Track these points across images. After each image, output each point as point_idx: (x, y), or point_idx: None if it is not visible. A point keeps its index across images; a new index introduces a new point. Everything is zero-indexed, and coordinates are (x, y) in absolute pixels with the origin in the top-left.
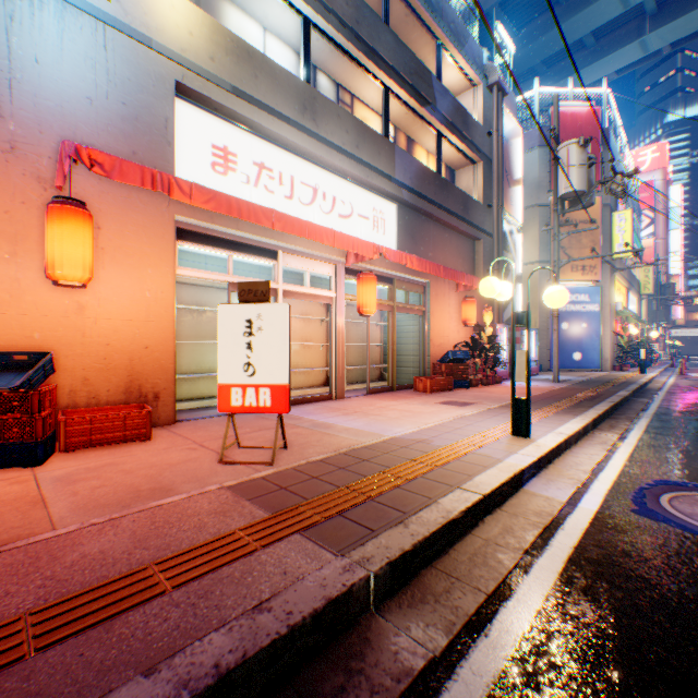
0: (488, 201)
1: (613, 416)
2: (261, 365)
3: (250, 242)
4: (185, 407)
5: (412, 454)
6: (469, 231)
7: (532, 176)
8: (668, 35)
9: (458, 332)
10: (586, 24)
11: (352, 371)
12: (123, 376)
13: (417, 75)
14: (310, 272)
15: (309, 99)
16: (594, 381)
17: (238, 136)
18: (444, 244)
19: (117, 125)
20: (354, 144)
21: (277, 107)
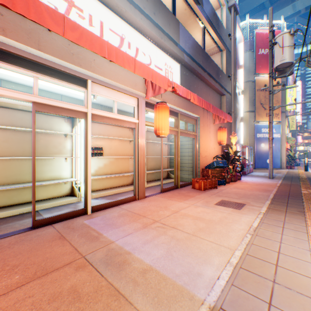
0: (228, 73)
1: None
2: None
3: (56, 66)
4: (3, 215)
5: None
6: (219, 89)
7: (245, 66)
8: (306, 2)
9: (214, 148)
10: None
11: (150, 173)
12: None
13: None
14: (121, 107)
15: None
16: (290, 177)
17: None
18: (206, 95)
19: None
20: (152, 11)
21: None
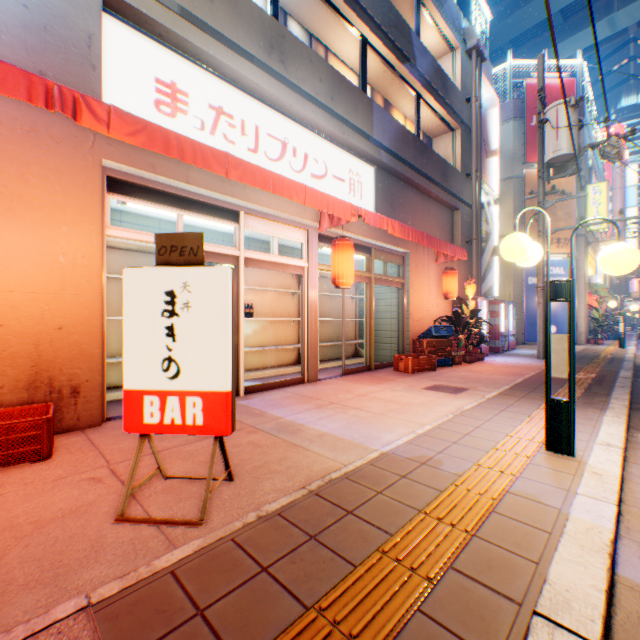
0: (466, 170)
1: (634, 405)
2: (188, 362)
3: (204, 199)
4: None
5: (420, 495)
6: (448, 200)
7: (506, 148)
8: (636, 12)
9: (437, 305)
10: (556, 1)
11: (326, 347)
12: (25, 367)
13: (396, 29)
14: (280, 240)
15: (276, 37)
16: (580, 356)
17: (189, 72)
18: (423, 213)
19: (15, 34)
20: (329, 95)
21: (238, 41)
